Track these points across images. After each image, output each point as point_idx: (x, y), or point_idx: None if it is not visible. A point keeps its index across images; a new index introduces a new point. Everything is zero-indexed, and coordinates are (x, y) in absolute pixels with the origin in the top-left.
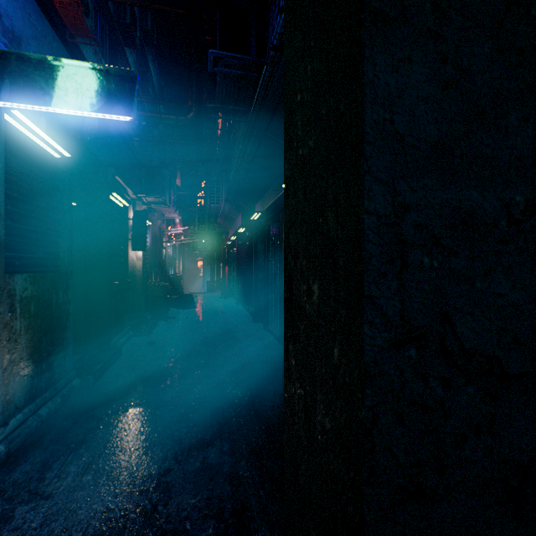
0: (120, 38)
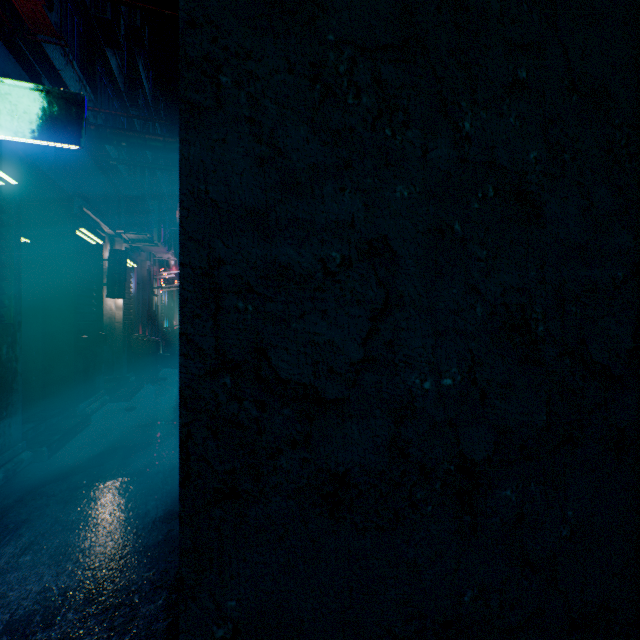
0: (98, 35)
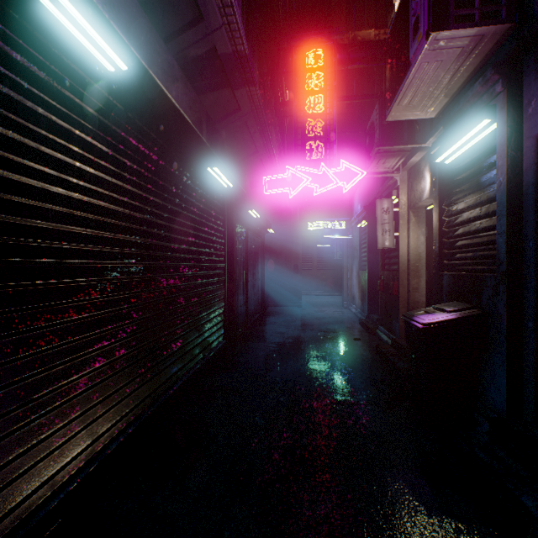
0: None
